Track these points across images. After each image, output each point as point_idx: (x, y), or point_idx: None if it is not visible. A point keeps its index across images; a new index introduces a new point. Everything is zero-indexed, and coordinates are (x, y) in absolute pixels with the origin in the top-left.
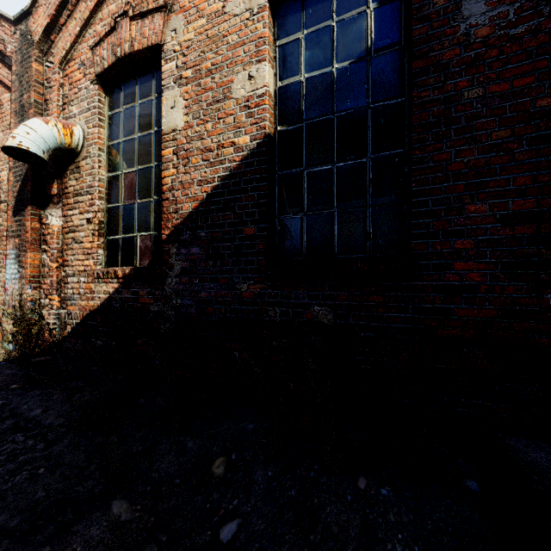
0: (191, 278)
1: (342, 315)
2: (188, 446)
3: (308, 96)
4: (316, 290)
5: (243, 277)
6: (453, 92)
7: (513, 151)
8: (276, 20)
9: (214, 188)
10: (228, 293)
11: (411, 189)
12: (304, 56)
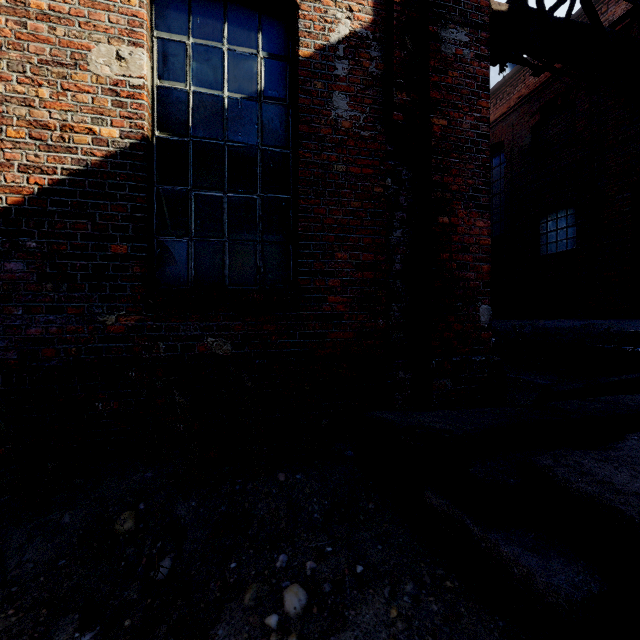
0: (6, 307)
1: (238, 345)
2: (65, 521)
3: (196, 112)
4: (210, 321)
5: (109, 307)
6: (327, 162)
7: (362, 219)
8: (155, 5)
9: (56, 182)
10: (83, 327)
11: (298, 233)
12: (191, 65)
